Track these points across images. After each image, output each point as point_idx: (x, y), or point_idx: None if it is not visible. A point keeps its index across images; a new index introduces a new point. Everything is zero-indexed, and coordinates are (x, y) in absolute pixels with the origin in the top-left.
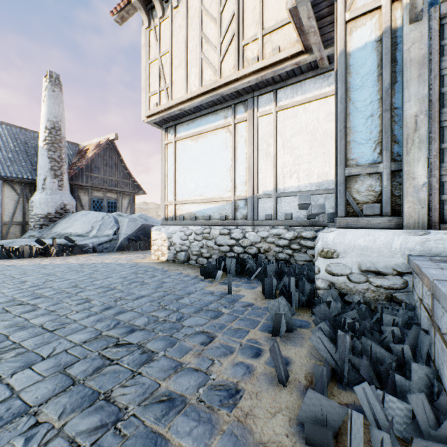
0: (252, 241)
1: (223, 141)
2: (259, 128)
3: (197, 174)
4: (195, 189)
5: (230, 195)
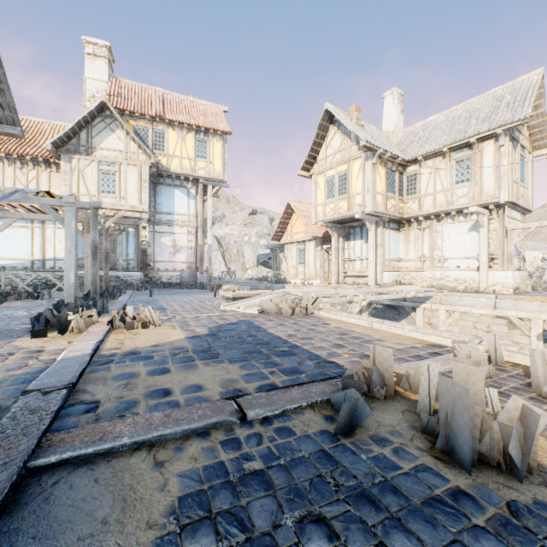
0: (44, 277)
1: (26, 233)
2: (47, 232)
3: (6, 246)
4: (4, 253)
5: (30, 258)
